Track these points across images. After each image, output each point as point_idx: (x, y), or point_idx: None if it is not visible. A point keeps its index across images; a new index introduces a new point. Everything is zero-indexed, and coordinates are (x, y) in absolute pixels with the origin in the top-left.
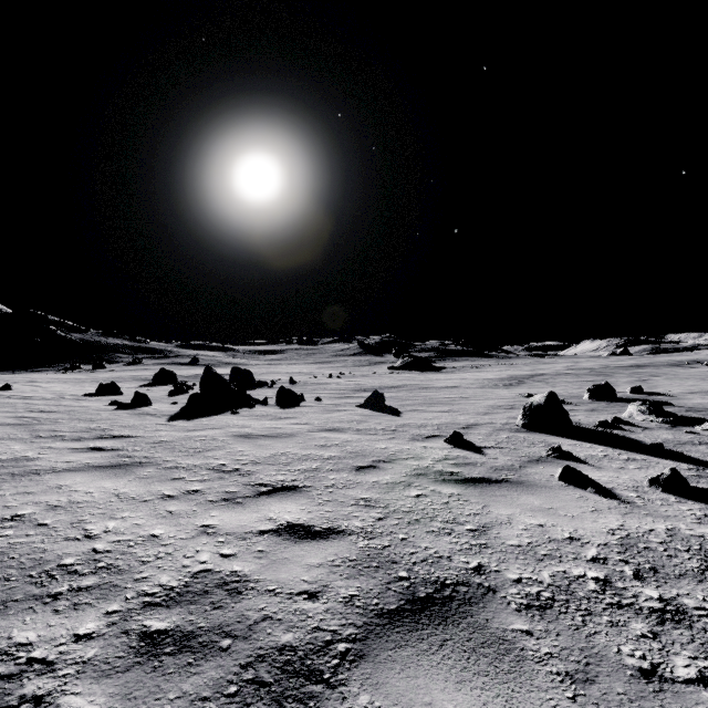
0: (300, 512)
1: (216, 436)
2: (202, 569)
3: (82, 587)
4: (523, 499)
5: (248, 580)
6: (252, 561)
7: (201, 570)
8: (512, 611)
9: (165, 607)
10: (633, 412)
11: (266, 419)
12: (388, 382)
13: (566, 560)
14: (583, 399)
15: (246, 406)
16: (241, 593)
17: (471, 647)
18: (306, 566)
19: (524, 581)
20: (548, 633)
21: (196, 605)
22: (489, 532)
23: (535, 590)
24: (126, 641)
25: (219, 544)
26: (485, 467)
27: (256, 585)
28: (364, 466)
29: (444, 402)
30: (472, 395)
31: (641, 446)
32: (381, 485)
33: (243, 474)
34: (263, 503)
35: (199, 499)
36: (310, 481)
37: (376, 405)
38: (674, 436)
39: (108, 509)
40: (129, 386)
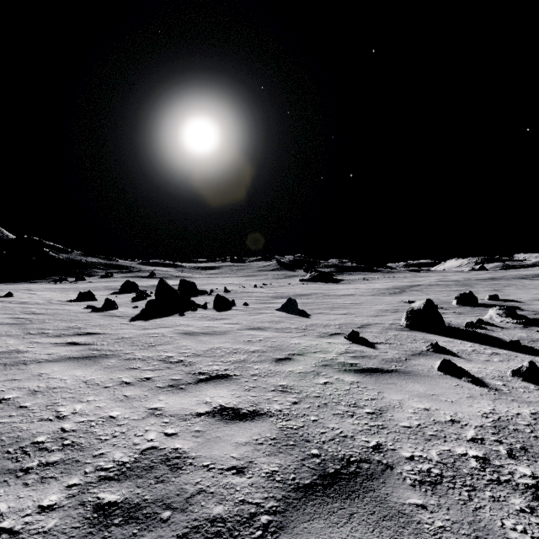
0: (230, 397)
1: (166, 333)
2: (150, 446)
3: (49, 463)
4: (410, 386)
5: (186, 456)
6: (191, 439)
7: (149, 447)
8: (408, 486)
9: (116, 481)
10: (492, 315)
11: (205, 320)
12: (300, 291)
13: (450, 440)
14: (452, 305)
15: (190, 309)
16: (181, 468)
17: (375, 520)
18: (235, 444)
19: (416, 458)
20: (440, 507)
21: (142, 479)
22: (384, 415)
23: (426, 467)
24: (82, 512)
25: (164, 425)
26: (378, 359)
27: (193, 461)
28: (282, 358)
29: (343, 306)
30: (365, 301)
31: (501, 342)
32: (295, 374)
33: (186, 364)
34: (201, 389)
35: (150, 385)
36: (239, 371)
37: (291, 309)
38: (527, 334)
39: (77, 394)
40: (102, 294)
